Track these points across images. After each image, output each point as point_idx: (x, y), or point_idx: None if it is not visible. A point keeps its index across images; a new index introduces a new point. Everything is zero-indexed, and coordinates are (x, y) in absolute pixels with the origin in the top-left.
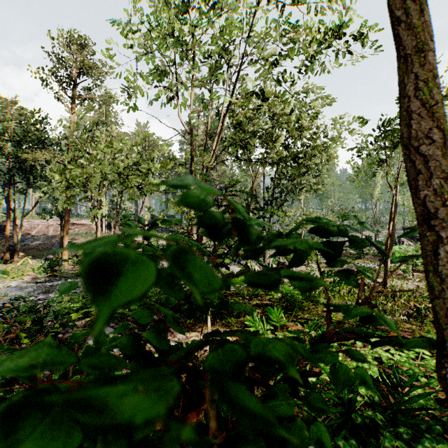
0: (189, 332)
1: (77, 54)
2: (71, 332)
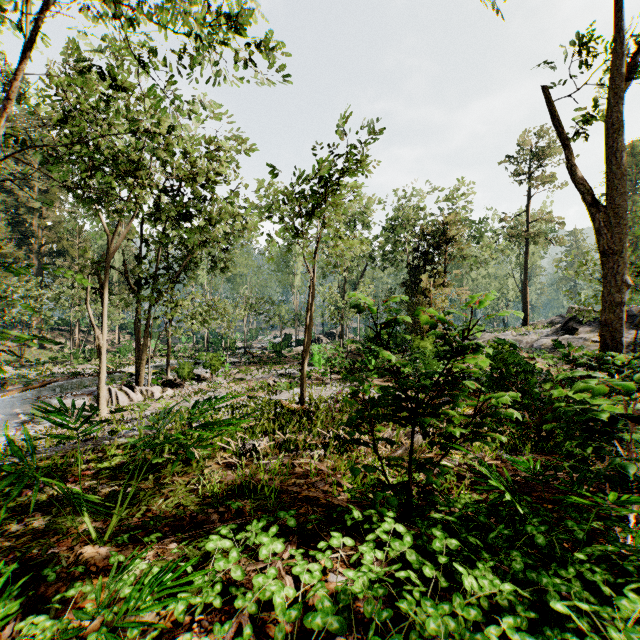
0: None
1: None
2: None
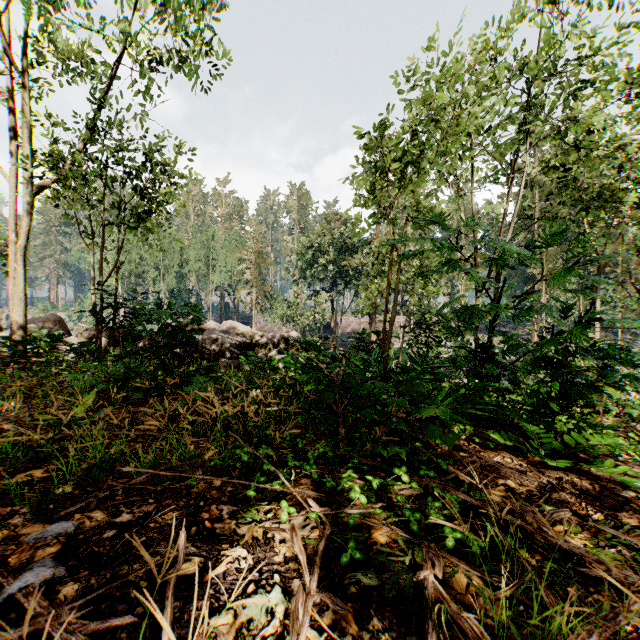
0: None
1: None
2: None
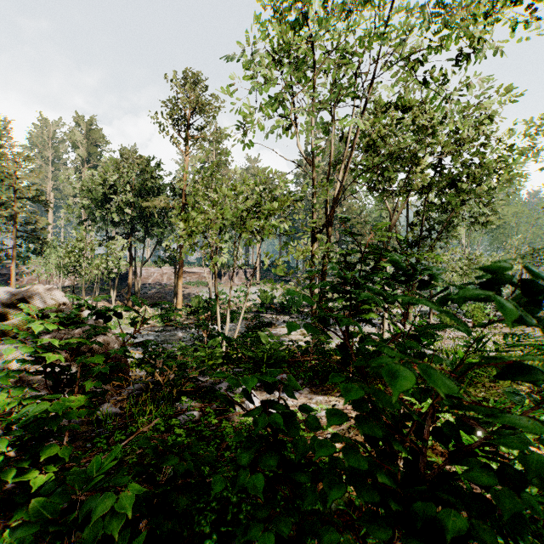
0: (327, 396)
1: (190, 93)
2: (206, 381)
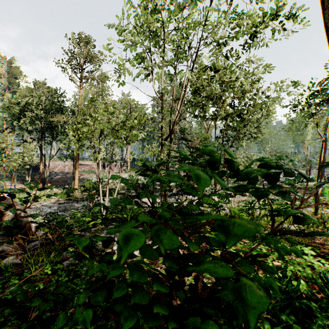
0: None
1: (83, 48)
2: (87, 235)
